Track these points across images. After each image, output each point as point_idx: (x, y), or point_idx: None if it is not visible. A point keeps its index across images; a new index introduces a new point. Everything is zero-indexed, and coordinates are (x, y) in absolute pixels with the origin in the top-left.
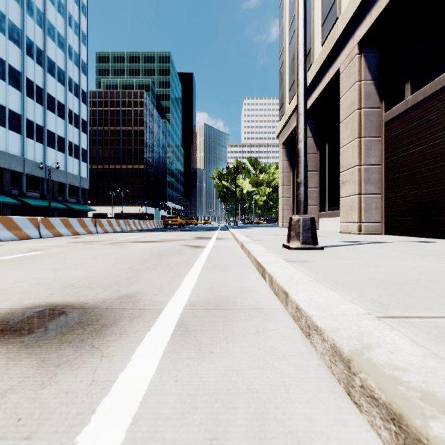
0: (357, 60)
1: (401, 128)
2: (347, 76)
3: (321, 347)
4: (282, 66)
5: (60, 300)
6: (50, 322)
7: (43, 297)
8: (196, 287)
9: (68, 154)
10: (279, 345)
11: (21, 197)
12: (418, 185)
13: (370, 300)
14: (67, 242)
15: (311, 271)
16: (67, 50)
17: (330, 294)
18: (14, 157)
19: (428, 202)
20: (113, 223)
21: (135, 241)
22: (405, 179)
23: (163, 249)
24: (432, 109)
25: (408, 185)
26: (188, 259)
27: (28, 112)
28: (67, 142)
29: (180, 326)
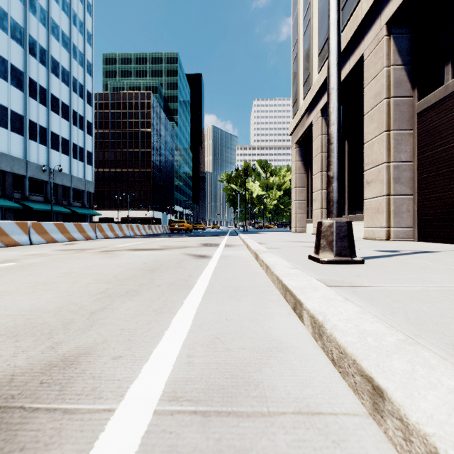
0: (385, 42)
1: (439, 118)
2: (372, 62)
3: None
4: (296, 59)
5: None
6: None
7: None
8: (190, 337)
9: (73, 156)
10: None
11: (23, 200)
12: None
13: None
14: (55, 250)
15: (379, 309)
16: (72, 49)
17: None
18: (16, 160)
19: None
20: (115, 228)
21: (133, 249)
22: (444, 176)
23: (161, 260)
24: None
25: (448, 184)
26: (188, 275)
27: (31, 114)
28: (72, 144)
29: None
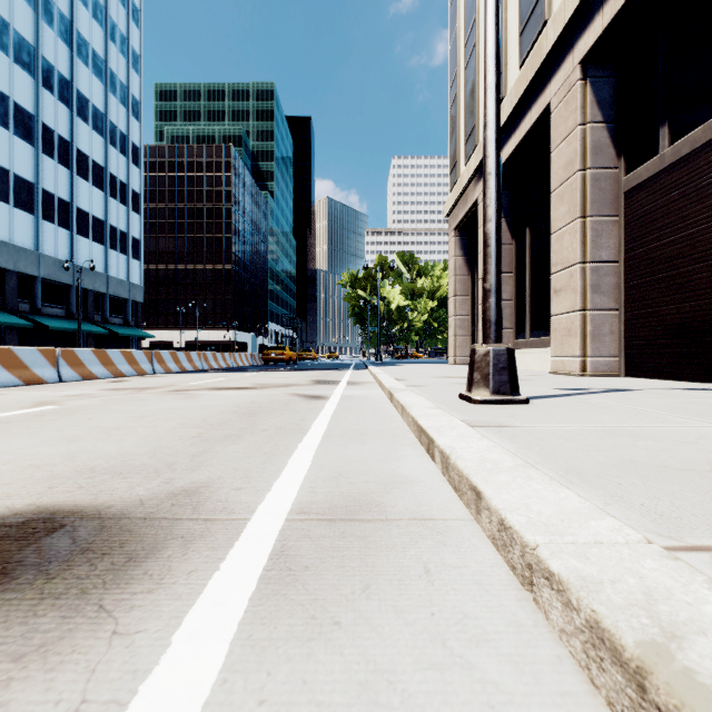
0: (580, 89)
1: (653, 200)
2: (562, 116)
3: (562, 617)
4: (454, 103)
5: (62, 499)
6: (31, 550)
7: (33, 495)
8: (311, 474)
9: (110, 246)
10: (471, 607)
11: (34, 315)
12: (683, 294)
13: (641, 508)
14: (101, 389)
15: (516, 445)
16: (109, 79)
17: (562, 495)
18: (22, 251)
19: (699, 323)
20: (181, 357)
21: (215, 388)
22: (659, 284)
23: (259, 402)
24: (705, 169)
25: (665, 295)
26: (300, 419)
27: (46, 180)
28: (109, 227)
29: (277, 559)
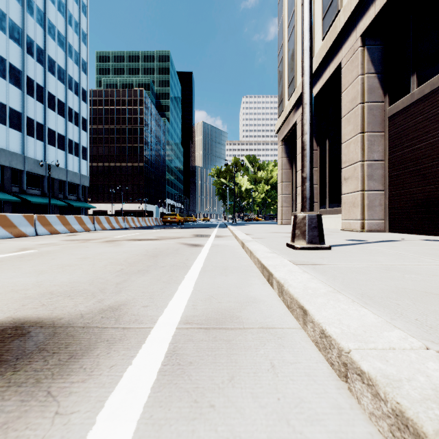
0: (360, 52)
1: (406, 122)
2: (349, 69)
3: (371, 404)
4: (281, 62)
5: (30, 313)
6: (5, 350)
7: (11, 310)
8: (193, 296)
9: (68, 151)
10: (305, 393)
11: (21, 194)
12: (425, 181)
13: (416, 322)
14: (61, 240)
15: (326, 277)
16: (68, 49)
17: (362, 313)
18: (14, 155)
19: (436, 199)
20: (112, 220)
21: (132, 239)
22: (410, 174)
23: (160, 248)
24: None
25: (414, 181)
26: (186, 259)
27: (29, 111)
28: (68, 140)
29: (171, 356)
